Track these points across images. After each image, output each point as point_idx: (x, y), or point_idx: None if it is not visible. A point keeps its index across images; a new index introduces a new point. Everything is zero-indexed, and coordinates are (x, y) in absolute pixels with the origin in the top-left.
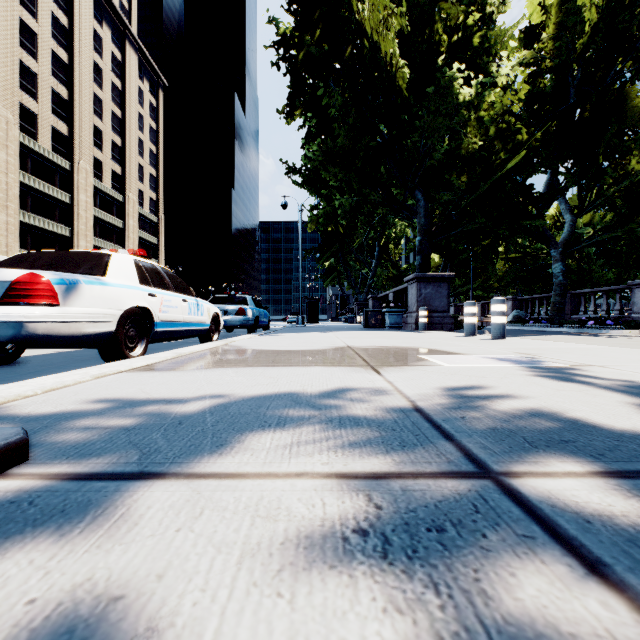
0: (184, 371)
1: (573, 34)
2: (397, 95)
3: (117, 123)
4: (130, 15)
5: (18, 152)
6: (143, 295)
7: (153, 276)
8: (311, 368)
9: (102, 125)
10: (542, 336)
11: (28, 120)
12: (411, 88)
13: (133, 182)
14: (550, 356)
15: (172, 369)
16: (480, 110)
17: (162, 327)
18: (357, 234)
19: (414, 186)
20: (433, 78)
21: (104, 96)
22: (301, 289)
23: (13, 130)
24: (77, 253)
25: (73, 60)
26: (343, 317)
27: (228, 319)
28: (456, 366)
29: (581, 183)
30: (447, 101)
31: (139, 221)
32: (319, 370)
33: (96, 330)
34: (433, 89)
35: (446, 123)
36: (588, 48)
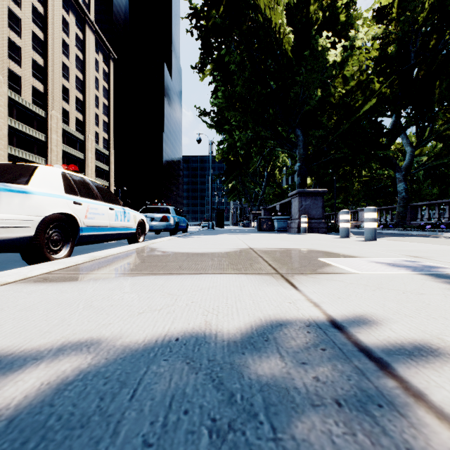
0: (77, 282)
1: (413, 12)
2: (283, 55)
3: (80, 84)
4: (89, 7)
5: (6, 103)
6: (67, 203)
7: (81, 187)
8: (217, 277)
9: (69, 85)
10: (396, 237)
11: (14, 80)
12: (293, 52)
13: (91, 126)
14: (444, 260)
15: (67, 279)
16: (344, 69)
17: (88, 231)
18: (252, 163)
19: (295, 125)
20: (309, 45)
21: (70, 64)
22: (211, 202)
23: (3, 87)
24: (5, 165)
25: (47, 38)
26: (241, 223)
27: (154, 224)
28: (369, 274)
29: (418, 124)
30: (320, 61)
31: (96, 154)
32: (226, 281)
33: (10, 235)
34: (310, 52)
35: (319, 77)
36: (425, 22)
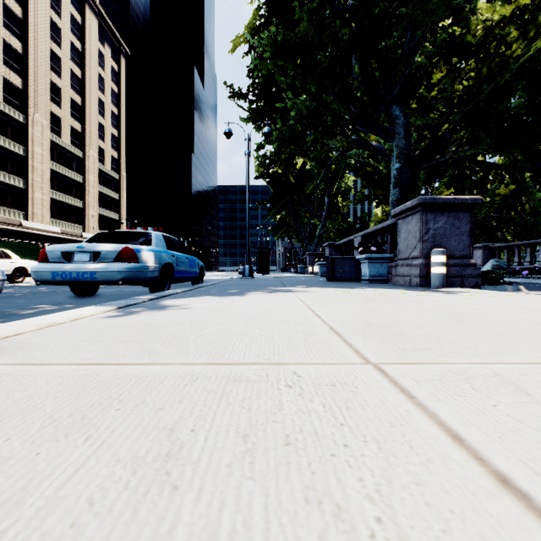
0: None
1: None
2: None
3: (77, 82)
4: None
5: None
6: None
7: None
8: None
9: (60, 82)
10: None
11: None
12: None
13: (93, 140)
14: None
15: None
16: (476, 1)
17: None
18: (307, 186)
19: (390, 100)
20: None
21: (63, 55)
22: (248, 233)
23: None
24: None
25: (27, 14)
26: (293, 267)
27: (98, 268)
28: None
29: None
30: None
31: (100, 177)
32: None
33: None
34: None
35: (442, 3)
36: None
